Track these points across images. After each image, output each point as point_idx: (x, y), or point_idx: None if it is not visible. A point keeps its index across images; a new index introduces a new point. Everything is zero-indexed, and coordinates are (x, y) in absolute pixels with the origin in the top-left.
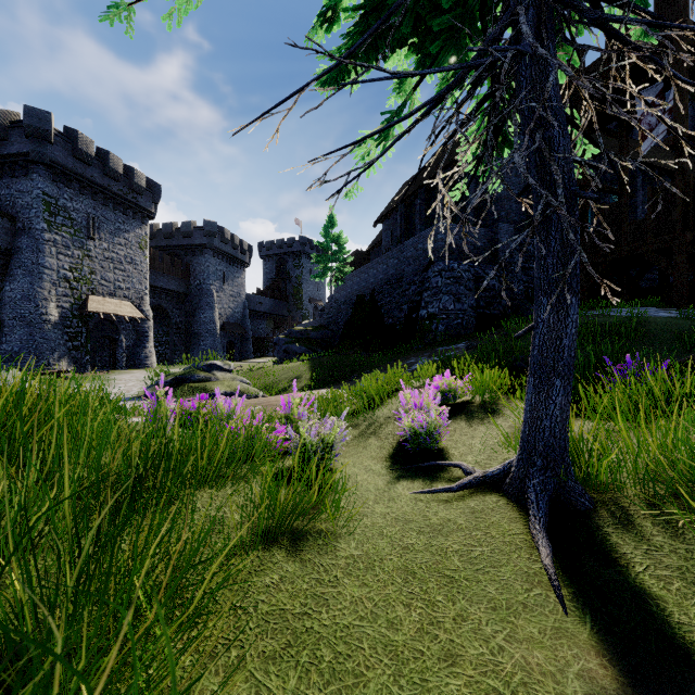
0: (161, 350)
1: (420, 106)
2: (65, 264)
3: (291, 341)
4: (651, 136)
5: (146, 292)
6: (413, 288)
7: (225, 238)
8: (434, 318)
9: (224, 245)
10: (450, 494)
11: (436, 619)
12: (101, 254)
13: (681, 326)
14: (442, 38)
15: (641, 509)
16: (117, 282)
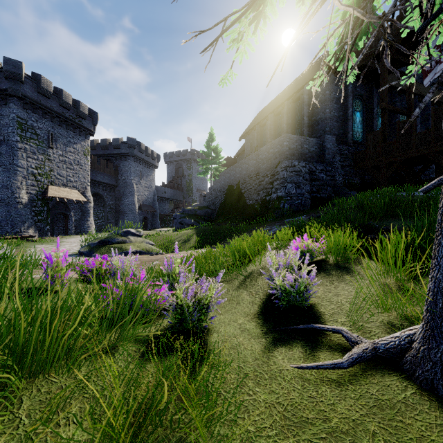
0: (99, 222)
1: None
2: (32, 164)
3: (184, 216)
4: None
5: (88, 184)
6: (266, 179)
7: (141, 149)
8: (282, 199)
9: (140, 154)
10: (339, 371)
11: None
12: (57, 158)
13: None
14: None
15: None
16: (69, 177)
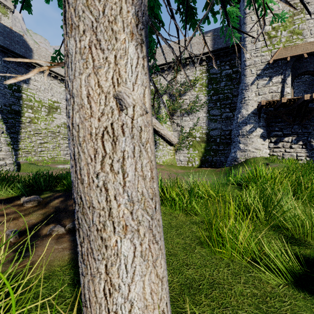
0: None
1: None
2: None
3: None
4: None
5: None
6: None
7: None
8: None
9: None
10: None
11: None
12: None
13: None
14: None
15: None
16: None
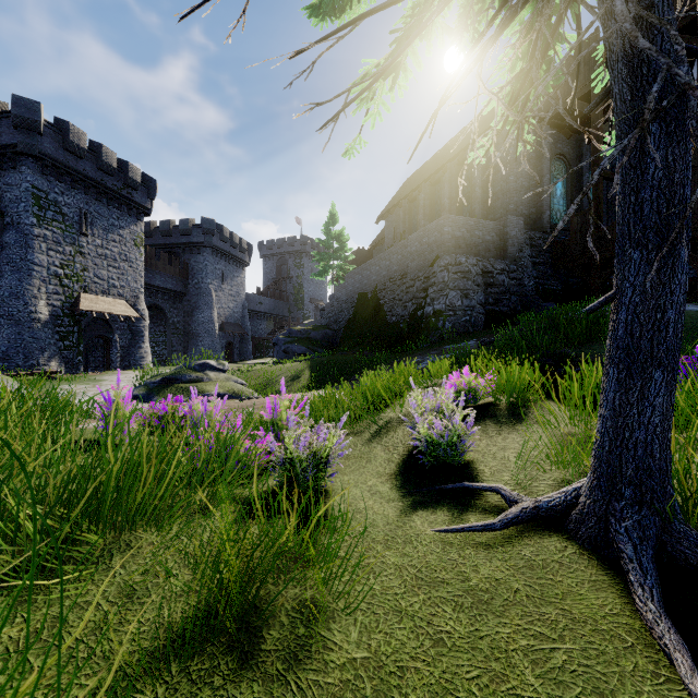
0: (158, 350)
1: None
2: (56, 260)
3: (291, 341)
4: None
5: (141, 291)
6: (417, 284)
7: (224, 236)
8: (441, 315)
9: (223, 244)
10: (490, 534)
11: None
12: (94, 251)
13: None
14: None
15: None
16: (111, 280)
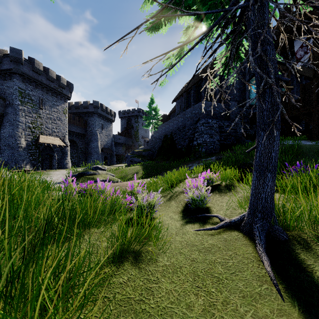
0: (73, 160)
1: (199, 34)
2: (29, 120)
3: (133, 156)
4: (316, 49)
5: (66, 133)
6: (190, 131)
7: (103, 109)
8: (200, 145)
9: (102, 112)
10: (213, 231)
11: (212, 303)
12: (45, 116)
13: (318, 148)
14: (208, 4)
15: (314, 240)
16: (53, 129)
